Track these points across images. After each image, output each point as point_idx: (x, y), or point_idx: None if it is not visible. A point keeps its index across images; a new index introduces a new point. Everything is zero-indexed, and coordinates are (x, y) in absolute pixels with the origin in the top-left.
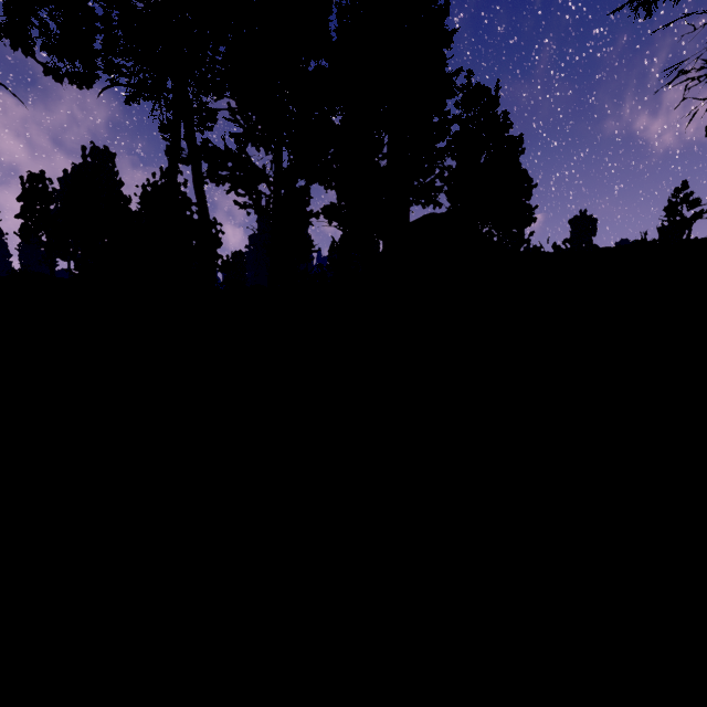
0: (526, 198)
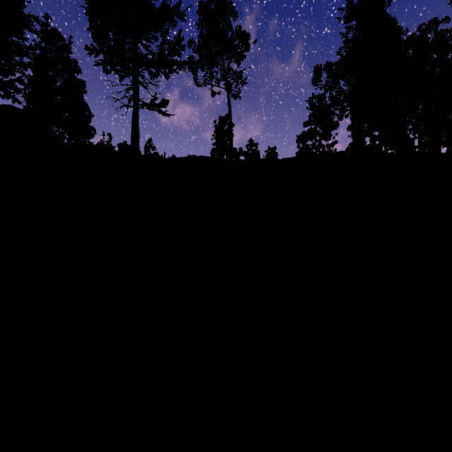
0: (88, 121)
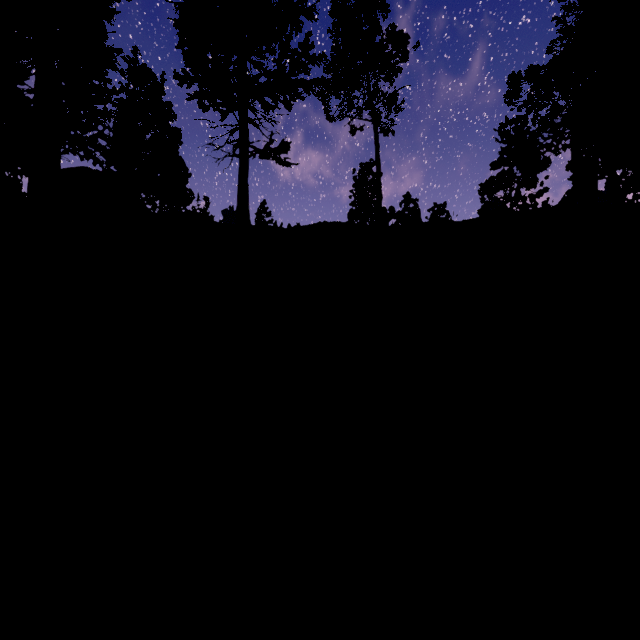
0: (184, 182)
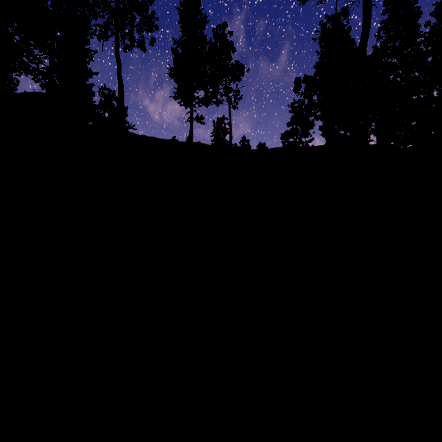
0: None
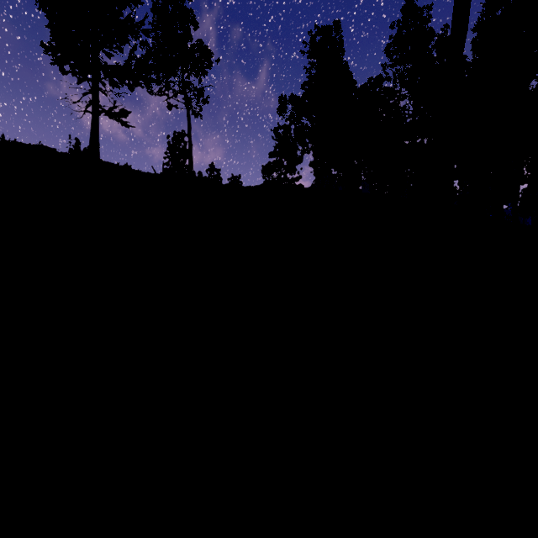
0: None
